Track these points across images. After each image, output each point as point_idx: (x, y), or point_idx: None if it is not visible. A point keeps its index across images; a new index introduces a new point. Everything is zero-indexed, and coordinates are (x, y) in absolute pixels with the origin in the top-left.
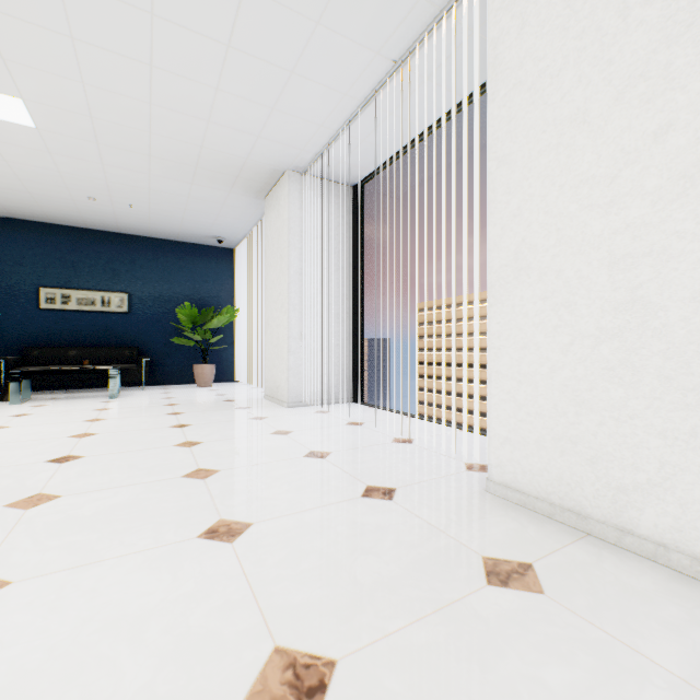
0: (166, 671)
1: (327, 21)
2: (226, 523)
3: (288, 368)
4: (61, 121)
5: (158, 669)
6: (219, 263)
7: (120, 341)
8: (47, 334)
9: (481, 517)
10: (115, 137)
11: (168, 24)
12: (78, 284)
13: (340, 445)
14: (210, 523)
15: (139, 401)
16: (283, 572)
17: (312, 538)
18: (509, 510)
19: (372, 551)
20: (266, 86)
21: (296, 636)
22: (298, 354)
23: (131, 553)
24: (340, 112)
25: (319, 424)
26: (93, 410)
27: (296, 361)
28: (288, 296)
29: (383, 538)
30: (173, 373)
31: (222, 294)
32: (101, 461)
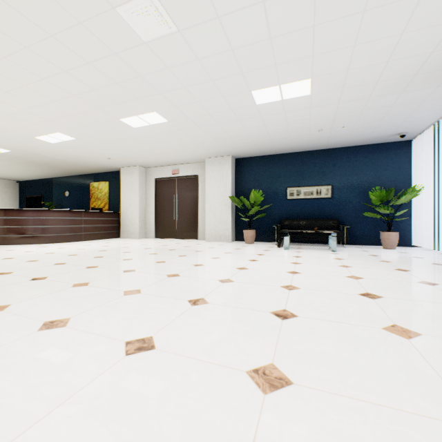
0: None
1: None
2: None
3: None
4: (326, 83)
5: None
6: (396, 154)
7: (326, 216)
8: (289, 212)
9: None
10: (356, 78)
11: None
12: (303, 184)
13: None
14: None
15: (354, 256)
16: None
17: None
18: None
19: None
20: None
21: None
22: None
23: None
24: None
25: None
26: (333, 258)
27: None
28: None
29: None
30: (359, 237)
31: (399, 178)
32: (403, 304)
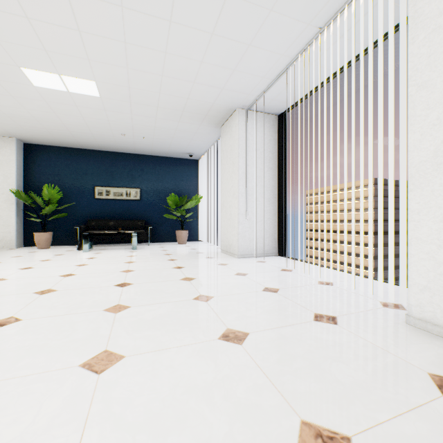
0: (236, 425)
1: (277, 8)
2: (232, 331)
3: (238, 233)
4: (113, 92)
5: (231, 424)
6: (189, 168)
7: (135, 216)
8: (98, 212)
9: (412, 343)
10: (140, 98)
11: (179, 26)
12: (114, 184)
13: (283, 284)
14: (222, 330)
15: (149, 252)
16: (284, 368)
17: (292, 347)
18: (432, 339)
19: (339, 360)
20: (231, 56)
21: (313, 414)
22: (244, 224)
23: (183, 345)
24: (277, 67)
25: (263, 270)
26: (127, 256)
27: (243, 229)
28: (238, 188)
29: (343, 351)
30: (163, 235)
31: (191, 188)
32: (143, 286)
